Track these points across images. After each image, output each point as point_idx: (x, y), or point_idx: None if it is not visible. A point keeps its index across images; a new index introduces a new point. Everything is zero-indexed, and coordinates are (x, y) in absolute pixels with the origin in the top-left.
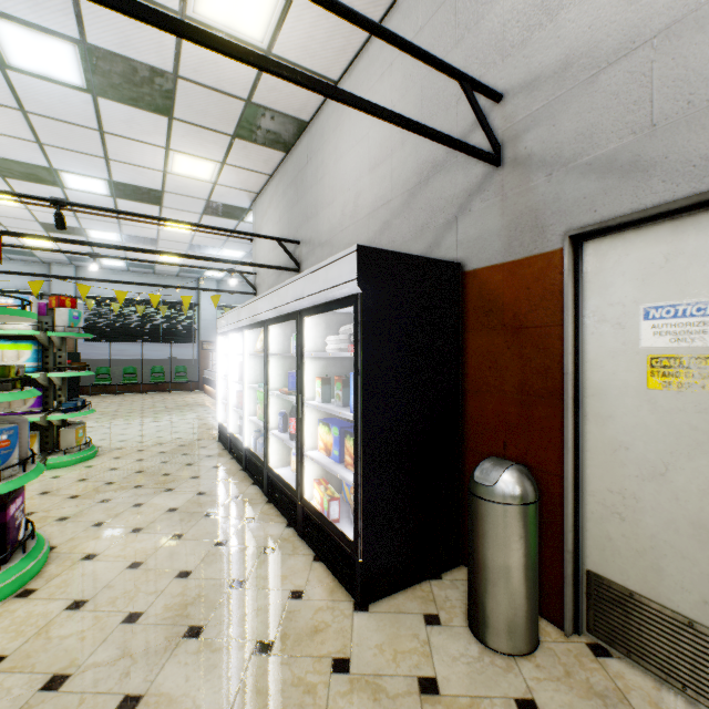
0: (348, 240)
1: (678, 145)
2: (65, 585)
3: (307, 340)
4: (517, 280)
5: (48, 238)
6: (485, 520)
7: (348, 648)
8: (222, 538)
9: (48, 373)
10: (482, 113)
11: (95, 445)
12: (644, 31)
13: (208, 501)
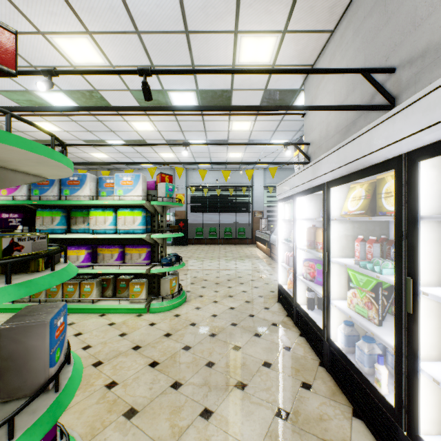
0: None
1: None
2: None
3: None
4: None
5: (136, 108)
6: None
7: None
8: None
9: (151, 235)
10: None
11: (185, 292)
12: None
13: None
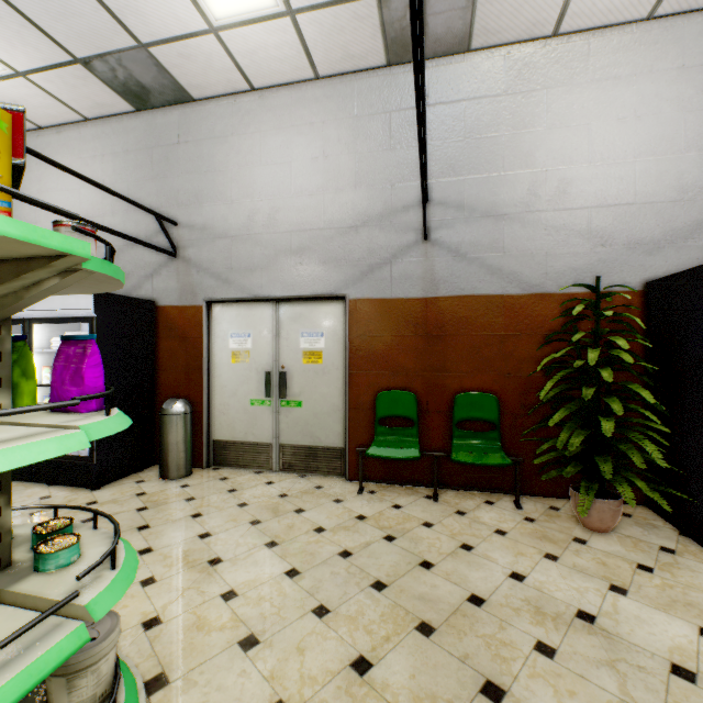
0: None
1: (238, 279)
2: None
3: (34, 340)
4: (185, 316)
5: None
6: (168, 424)
7: (94, 499)
8: None
9: None
10: (167, 232)
11: None
12: (230, 233)
13: None
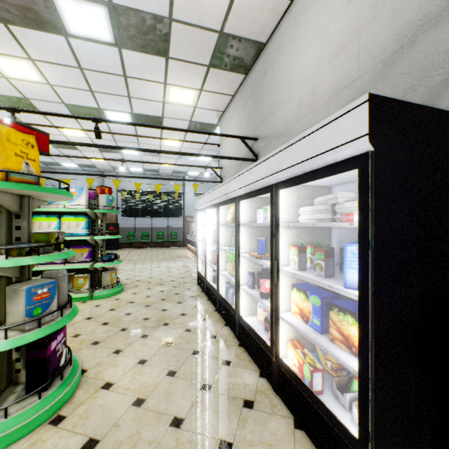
0: (305, 127)
1: None
2: (86, 416)
3: (280, 211)
4: None
5: (90, 145)
6: None
7: None
8: (206, 382)
9: (94, 237)
10: None
11: (122, 283)
12: None
13: (193, 338)
